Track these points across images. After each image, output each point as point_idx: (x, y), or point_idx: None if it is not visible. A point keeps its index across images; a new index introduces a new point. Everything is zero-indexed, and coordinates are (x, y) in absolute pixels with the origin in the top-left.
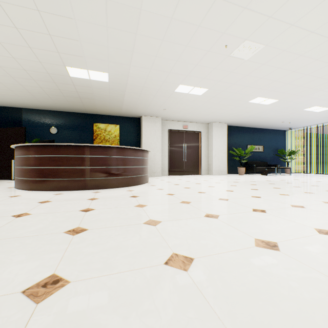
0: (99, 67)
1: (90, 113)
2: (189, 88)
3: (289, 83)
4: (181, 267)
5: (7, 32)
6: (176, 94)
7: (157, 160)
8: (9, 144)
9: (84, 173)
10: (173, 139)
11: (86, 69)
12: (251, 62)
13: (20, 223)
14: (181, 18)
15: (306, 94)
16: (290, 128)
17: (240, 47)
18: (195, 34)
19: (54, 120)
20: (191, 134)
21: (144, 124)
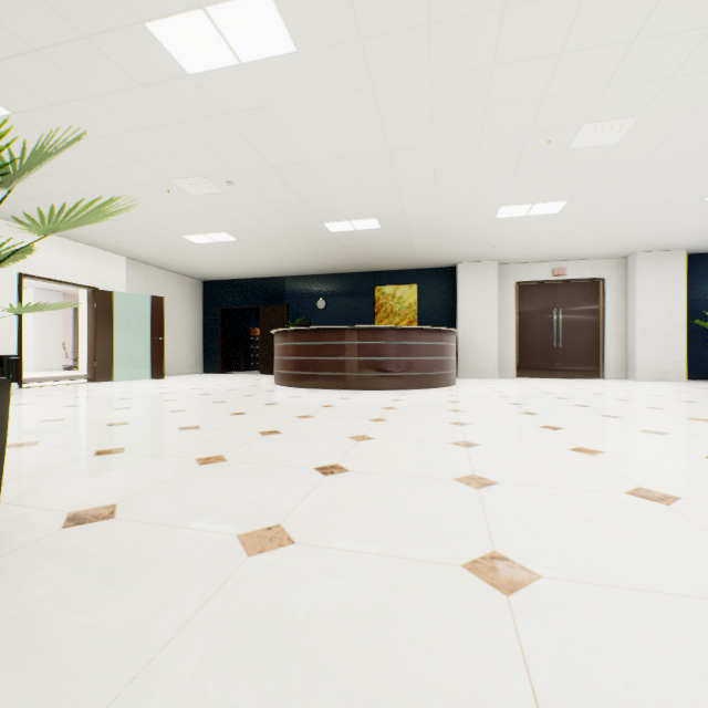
0: (362, 215)
1: (370, 271)
2: (523, 208)
3: None
4: (357, 440)
5: (264, 209)
6: (502, 221)
7: (487, 347)
8: (272, 328)
9: (344, 366)
10: (529, 301)
11: (348, 220)
12: (630, 143)
13: (268, 408)
14: (446, 140)
15: None
16: None
17: (582, 135)
18: (481, 147)
19: (321, 288)
20: (575, 286)
21: (461, 279)
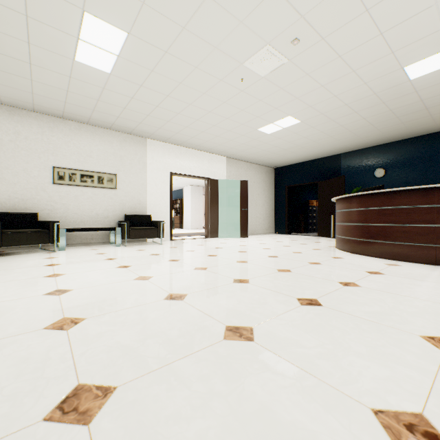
0: None
1: None
2: None
3: None
4: None
5: (330, 69)
6: None
7: None
8: (328, 198)
9: (439, 236)
10: None
11: None
12: None
13: (349, 295)
14: None
15: None
16: None
17: None
18: None
19: (379, 158)
20: None
21: None
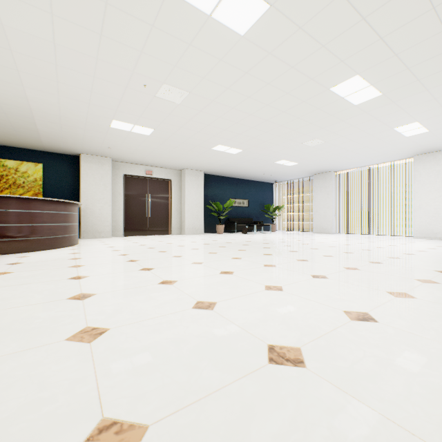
0: None
1: None
2: (129, 125)
3: (241, 134)
4: None
5: None
6: (115, 130)
7: (104, 216)
8: None
9: None
10: (133, 187)
11: None
12: (186, 107)
13: None
14: (67, 45)
15: (266, 146)
16: (275, 181)
17: (163, 90)
18: (98, 66)
19: None
20: (158, 182)
21: (84, 166)
